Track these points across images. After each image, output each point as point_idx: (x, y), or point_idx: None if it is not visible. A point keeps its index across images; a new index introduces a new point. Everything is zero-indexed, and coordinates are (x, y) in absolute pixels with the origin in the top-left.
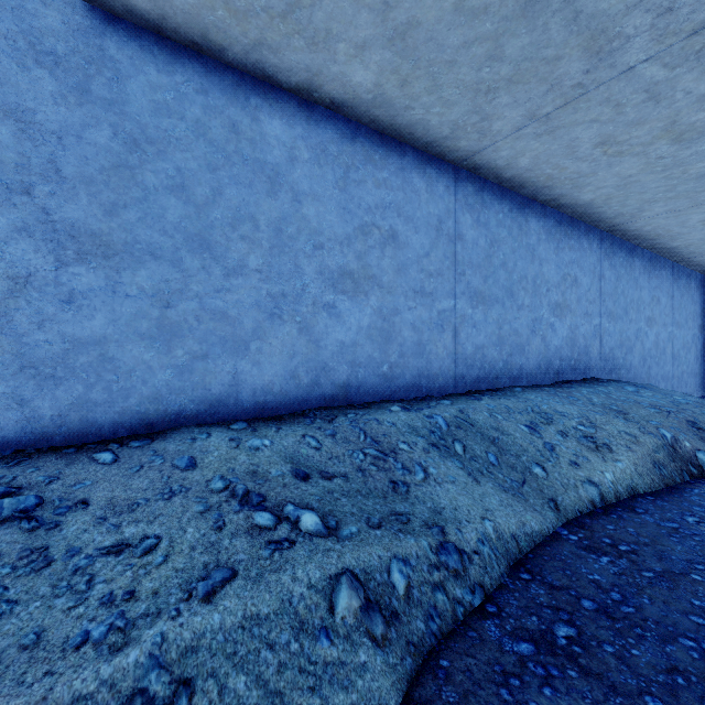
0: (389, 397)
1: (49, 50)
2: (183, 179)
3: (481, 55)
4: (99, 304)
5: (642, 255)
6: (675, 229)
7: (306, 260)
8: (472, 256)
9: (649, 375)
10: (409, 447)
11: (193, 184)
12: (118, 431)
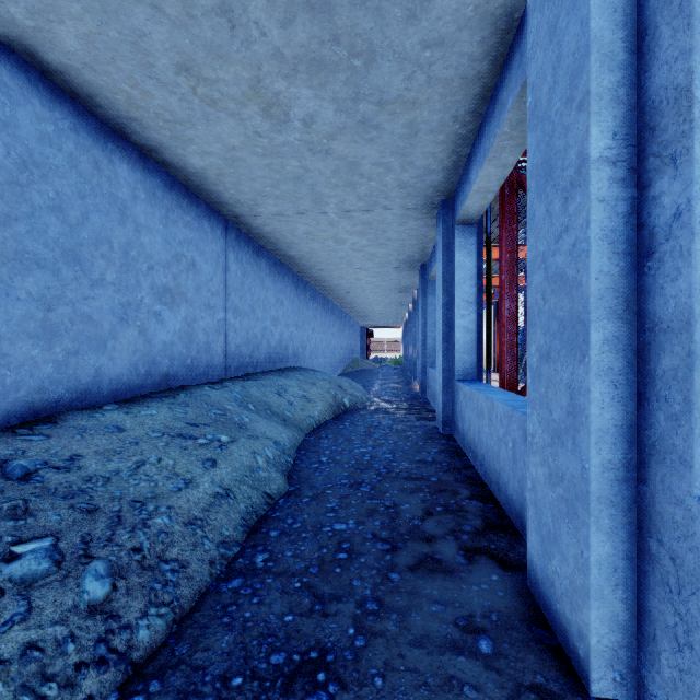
0: (191, 382)
1: None
2: (61, 201)
3: (269, 183)
4: None
5: (310, 288)
6: (327, 278)
7: (144, 278)
8: (234, 282)
9: (313, 364)
10: (233, 408)
11: (68, 207)
12: (11, 420)
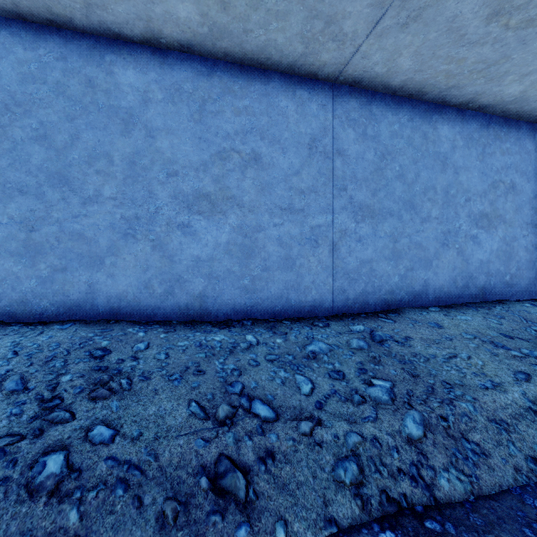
0: (510, 297)
1: (352, 118)
2: (402, 170)
3: None
4: (369, 242)
5: None
6: None
7: (461, 209)
8: None
9: None
10: None
11: (406, 173)
12: (376, 308)
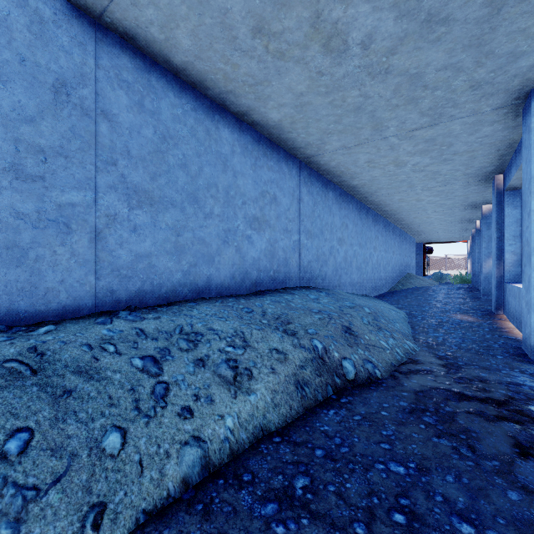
0: None
1: None
2: None
3: None
4: None
5: (335, 189)
6: (352, 168)
7: None
8: (129, 144)
9: (340, 282)
10: None
11: None
12: None
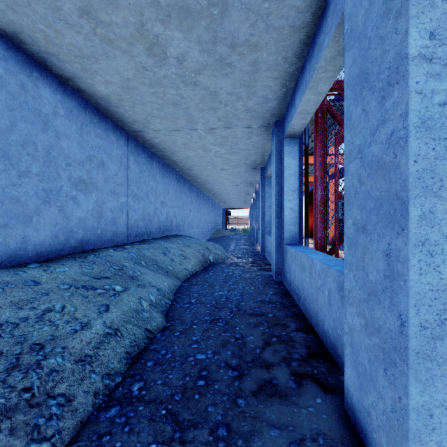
0: (101, 246)
1: None
2: None
3: (156, 107)
4: None
5: (188, 182)
6: (199, 175)
7: (63, 171)
8: (133, 177)
9: (190, 232)
10: (129, 264)
11: None
12: None
